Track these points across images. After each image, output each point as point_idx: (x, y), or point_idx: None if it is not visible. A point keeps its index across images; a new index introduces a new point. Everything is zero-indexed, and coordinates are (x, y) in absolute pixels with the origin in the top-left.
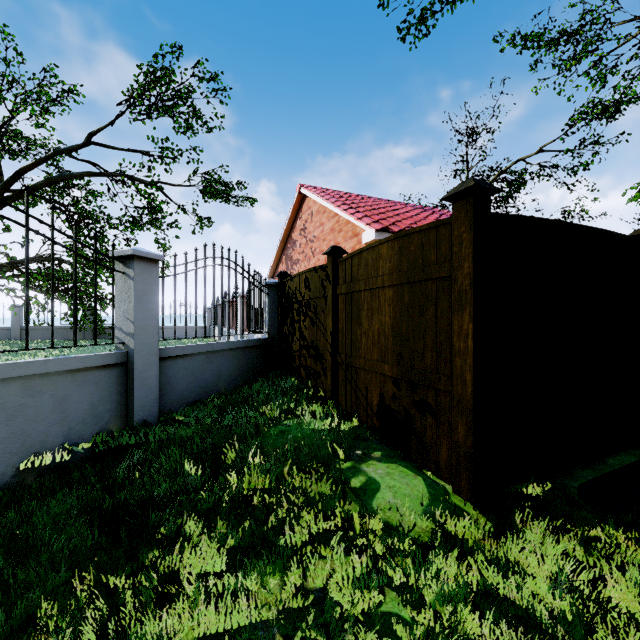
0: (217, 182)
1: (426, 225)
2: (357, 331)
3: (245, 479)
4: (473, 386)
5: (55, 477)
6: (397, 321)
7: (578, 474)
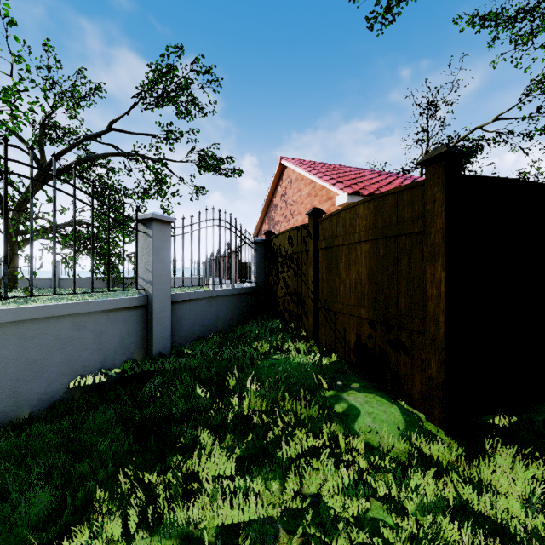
0: (210, 157)
1: (400, 187)
2: (336, 280)
3: (245, 402)
4: (445, 327)
5: (96, 394)
6: (373, 271)
7: (542, 409)
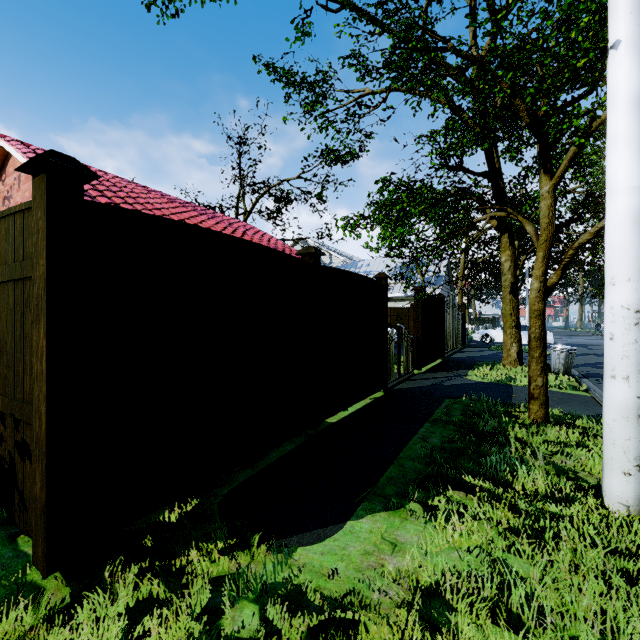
0: None
1: (24, 204)
2: None
3: None
4: (47, 421)
5: None
6: (4, 333)
7: (236, 477)
